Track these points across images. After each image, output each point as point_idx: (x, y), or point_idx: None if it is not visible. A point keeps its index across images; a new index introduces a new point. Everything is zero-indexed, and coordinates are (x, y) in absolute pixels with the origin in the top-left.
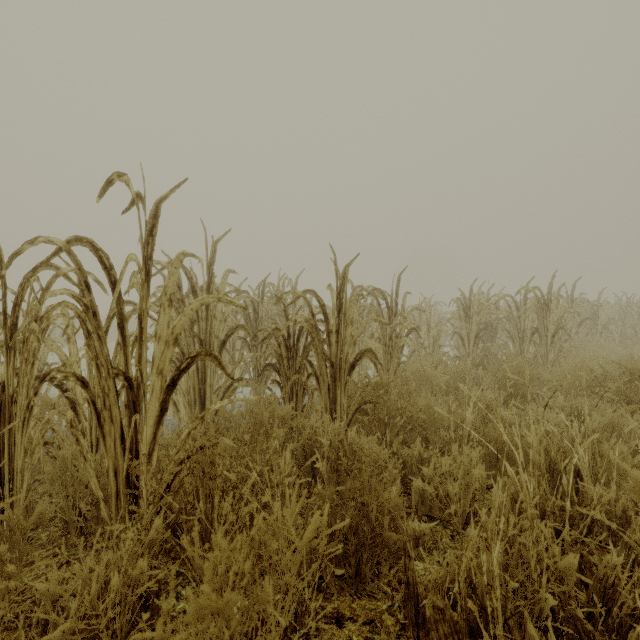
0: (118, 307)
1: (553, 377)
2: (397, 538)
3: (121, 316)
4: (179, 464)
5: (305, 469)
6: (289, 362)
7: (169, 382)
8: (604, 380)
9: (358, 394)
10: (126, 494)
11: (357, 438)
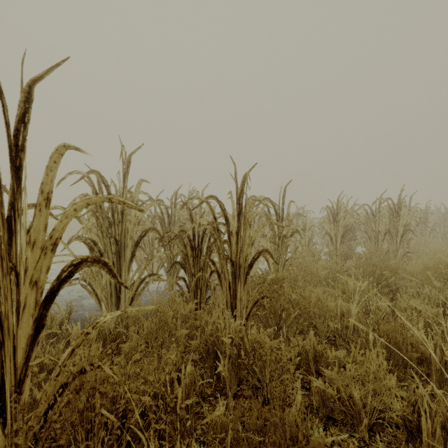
0: None
1: (414, 270)
2: None
3: None
4: (59, 389)
5: (207, 364)
6: (194, 260)
7: (46, 294)
8: None
9: (256, 290)
10: None
11: (258, 337)
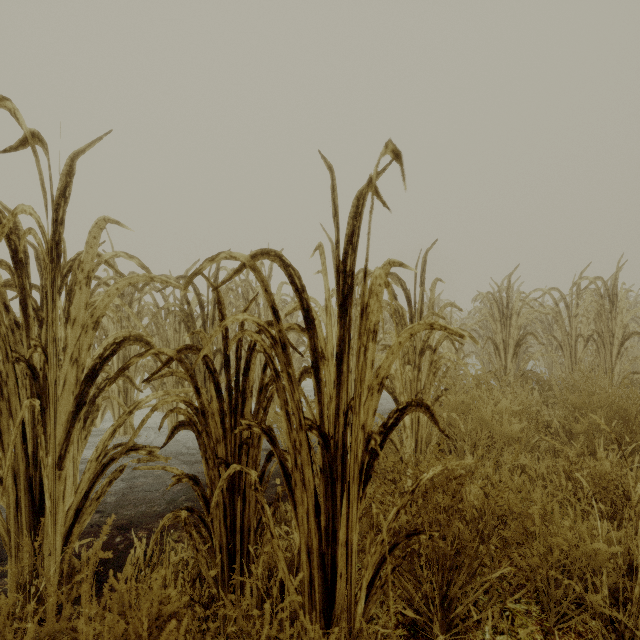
0: None
1: None
2: None
3: None
4: None
5: None
6: (224, 423)
7: None
8: None
9: (391, 514)
10: None
11: None
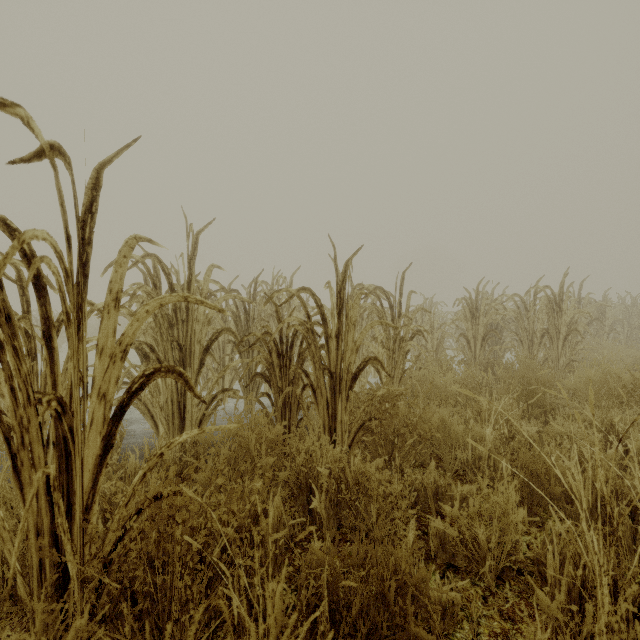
0: (43, 308)
1: (575, 385)
2: (428, 639)
3: (47, 321)
4: (129, 518)
5: (299, 502)
6: (281, 371)
7: (115, 409)
8: (633, 389)
9: (361, 409)
10: (54, 563)
11: (362, 467)
